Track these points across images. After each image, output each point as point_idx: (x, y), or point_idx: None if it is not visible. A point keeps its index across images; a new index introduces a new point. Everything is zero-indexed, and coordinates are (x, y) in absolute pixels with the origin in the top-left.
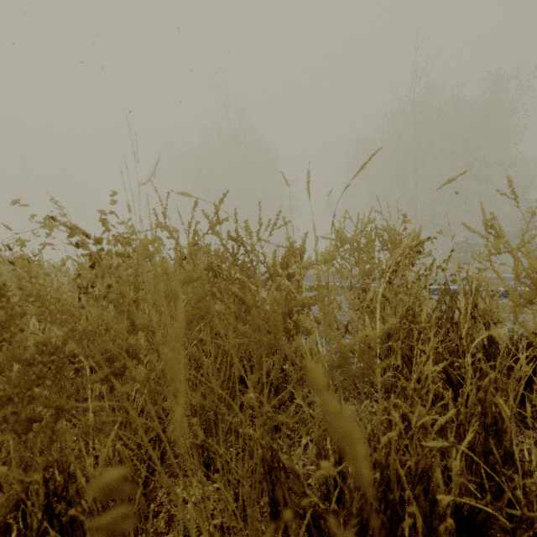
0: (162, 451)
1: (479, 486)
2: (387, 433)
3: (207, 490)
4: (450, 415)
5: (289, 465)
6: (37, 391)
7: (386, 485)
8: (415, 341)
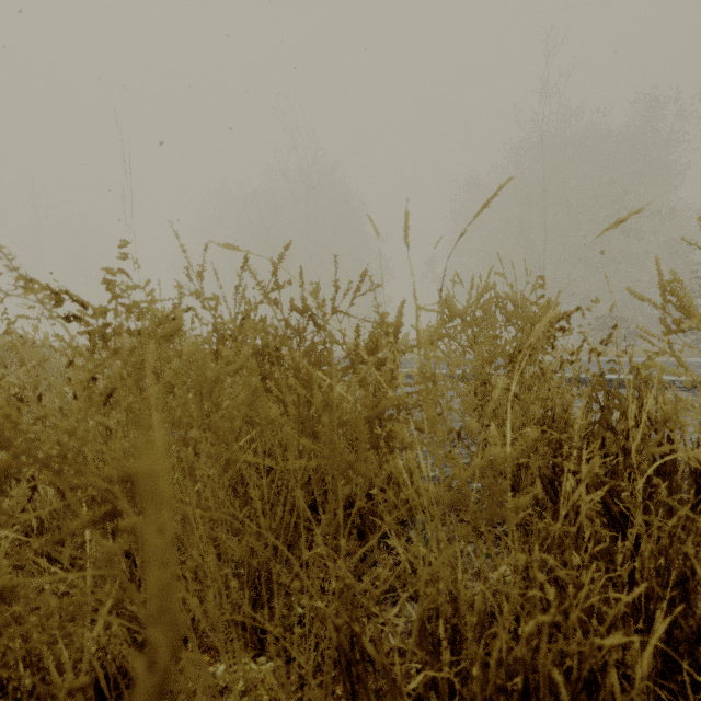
0: (192, 620)
1: (659, 674)
2: (534, 617)
3: (253, 693)
4: (618, 572)
5: (378, 660)
6: (12, 531)
7: (531, 695)
8: (560, 457)
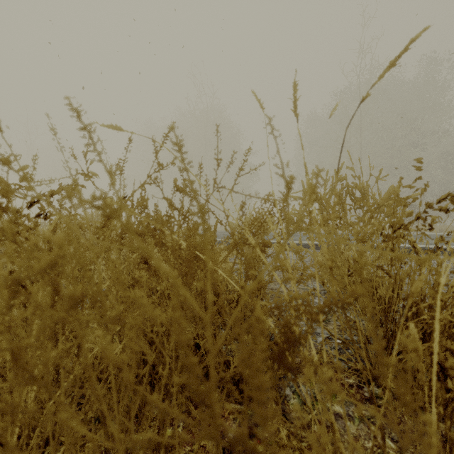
0: None
1: None
2: None
3: None
4: None
5: None
6: None
7: None
8: None
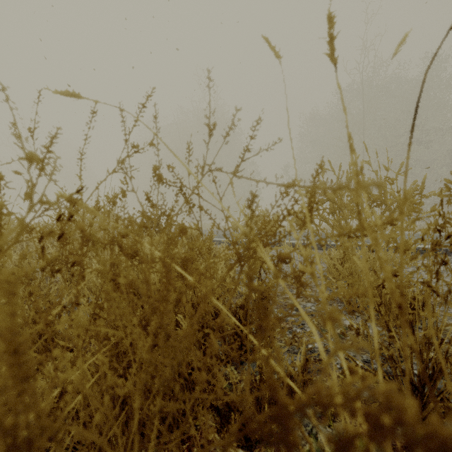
0: None
1: None
2: None
3: None
4: None
5: None
6: None
7: None
8: None
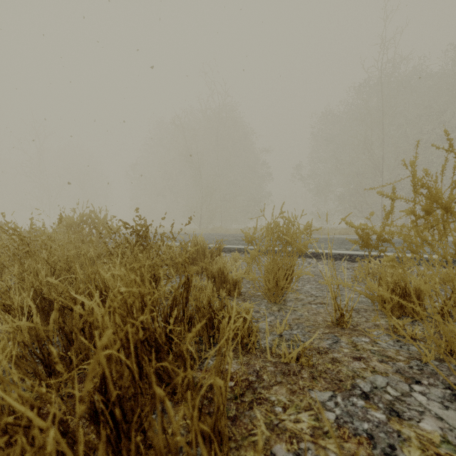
0: None
1: None
2: None
3: None
4: None
5: None
6: None
7: None
8: None
